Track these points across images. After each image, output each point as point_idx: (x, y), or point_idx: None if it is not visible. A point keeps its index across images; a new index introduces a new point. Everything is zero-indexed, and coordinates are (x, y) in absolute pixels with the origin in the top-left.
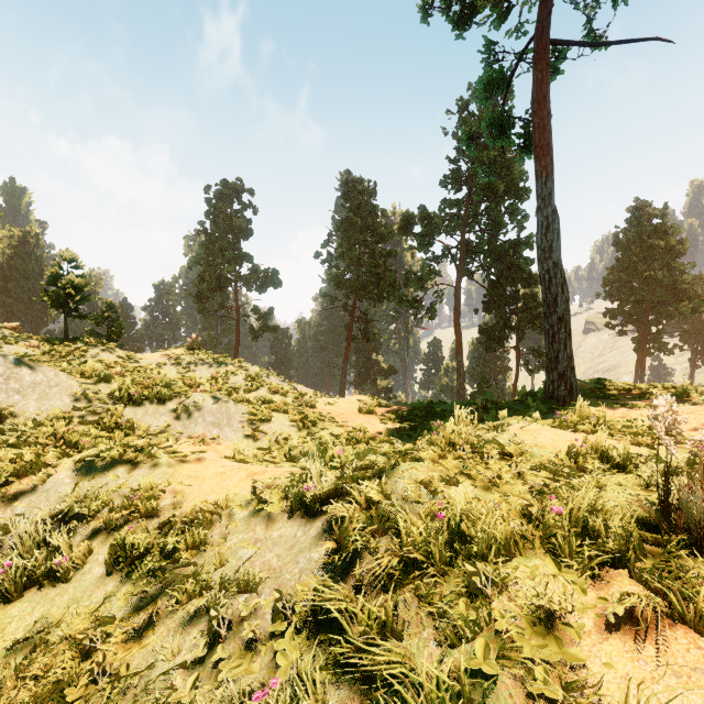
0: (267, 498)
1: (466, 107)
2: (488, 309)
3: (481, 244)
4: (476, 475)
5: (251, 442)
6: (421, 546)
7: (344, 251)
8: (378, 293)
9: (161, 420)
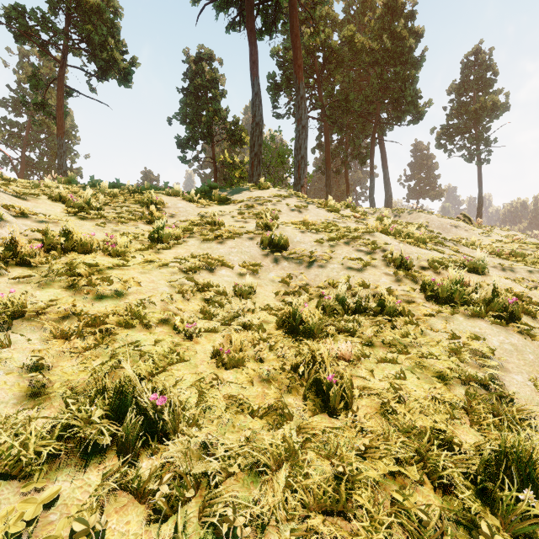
0: None
1: (28, 55)
2: None
3: (41, 163)
4: None
5: None
6: None
7: None
8: None
9: None
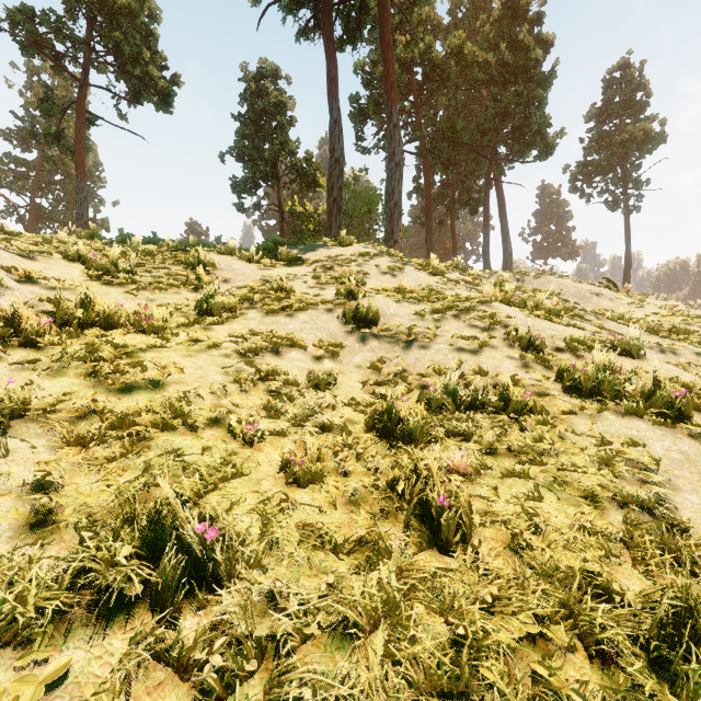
0: None
1: (38, 73)
2: None
3: (56, 213)
4: None
5: None
6: None
7: None
8: None
9: None
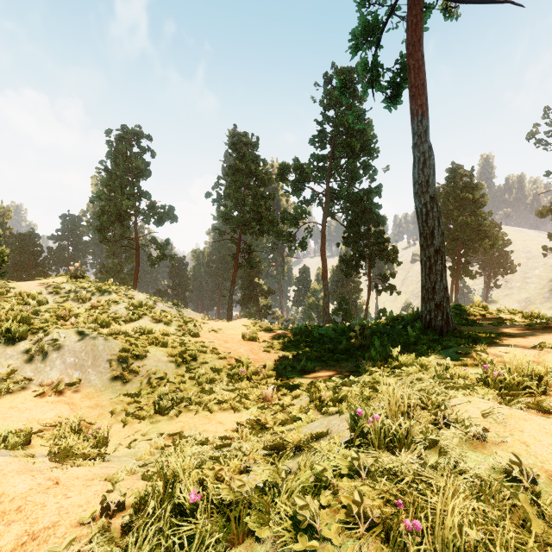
0: None
1: (330, 81)
2: (347, 243)
3: (341, 191)
4: None
5: (119, 385)
6: None
7: (231, 192)
8: (260, 228)
9: (5, 365)
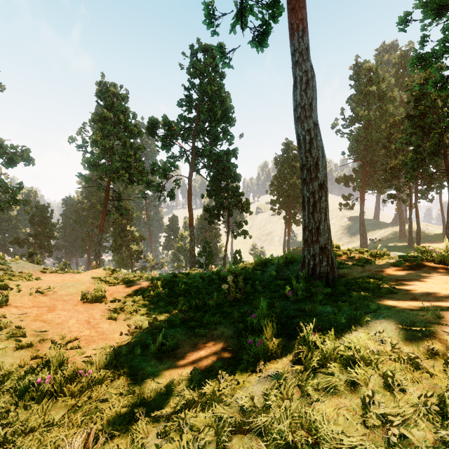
0: None
1: (196, 54)
2: (210, 195)
3: (205, 151)
4: None
5: None
6: None
7: (98, 138)
8: (130, 177)
9: None
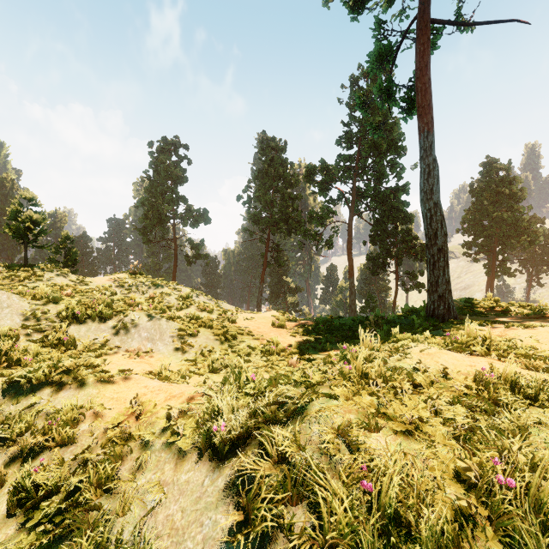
0: (179, 431)
1: (357, 82)
2: (374, 241)
3: (368, 190)
4: (394, 416)
5: (180, 354)
6: (347, 534)
7: (261, 195)
8: (288, 228)
9: (101, 336)
